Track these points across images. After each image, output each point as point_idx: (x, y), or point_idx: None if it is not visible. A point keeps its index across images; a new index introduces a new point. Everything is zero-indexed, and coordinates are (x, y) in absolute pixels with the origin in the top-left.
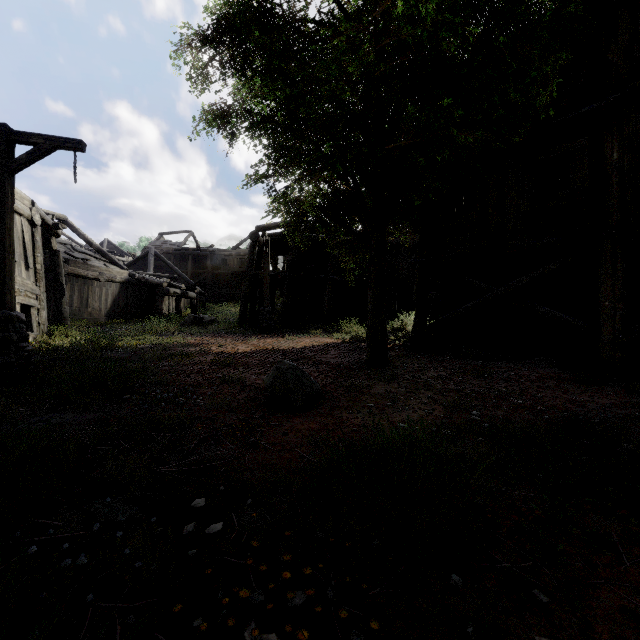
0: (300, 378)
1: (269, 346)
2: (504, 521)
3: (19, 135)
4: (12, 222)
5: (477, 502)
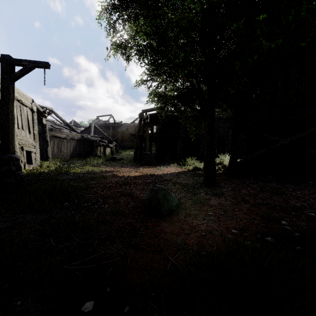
0: (166, 195)
1: (148, 172)
2: None
3: (16, 61)
4: (13, 107)
5: None
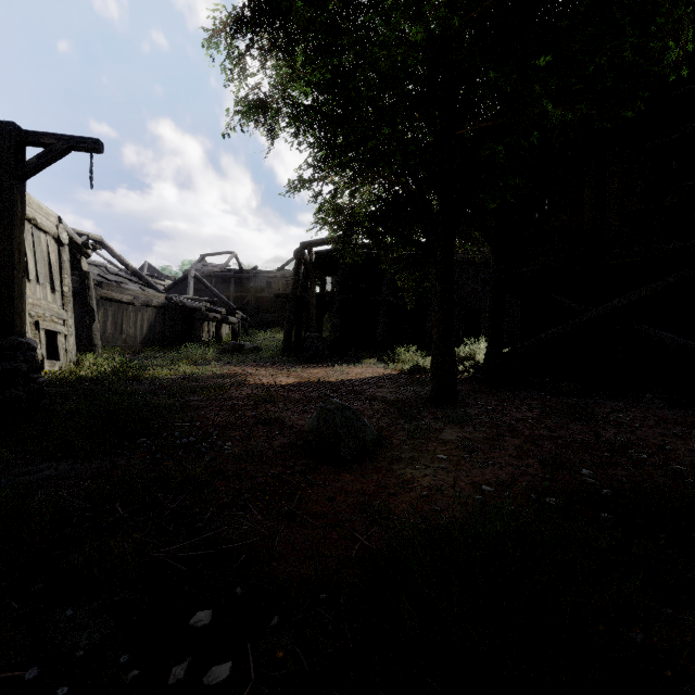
0: (351, 421)
1: (315, 377)
2: (693, 685)
3: (29, 135)
4: (22, 235)
5: (634, 638)
